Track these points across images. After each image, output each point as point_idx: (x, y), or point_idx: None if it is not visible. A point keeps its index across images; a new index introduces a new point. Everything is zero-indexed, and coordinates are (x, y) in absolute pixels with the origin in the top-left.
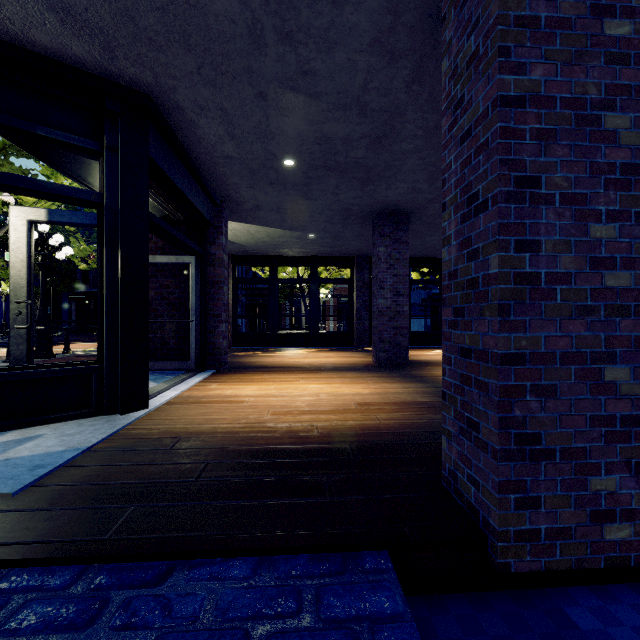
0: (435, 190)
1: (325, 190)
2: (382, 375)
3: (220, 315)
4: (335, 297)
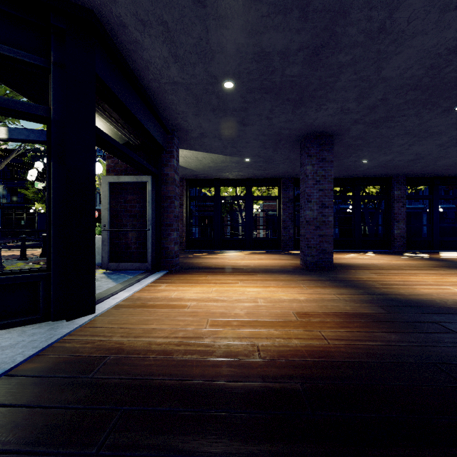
0: (362, 109)
1: (260, 115)
2: (312, 278)
3: (172, 225)
4: (264, 211)
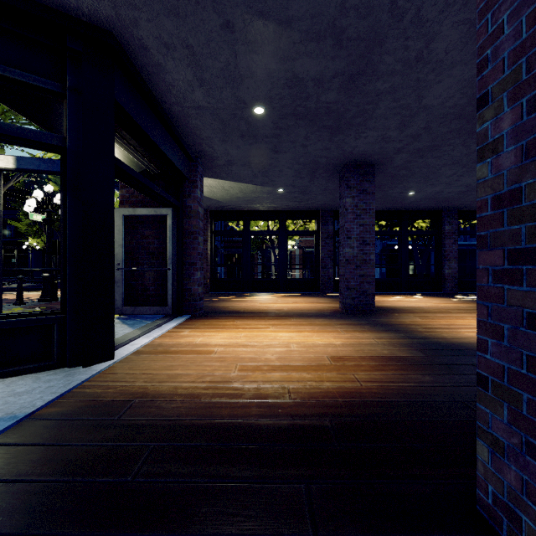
0: (405, 138)
1: (294, 142)
2: (351, 322)
3: (195, 263)
4: (300, 248)
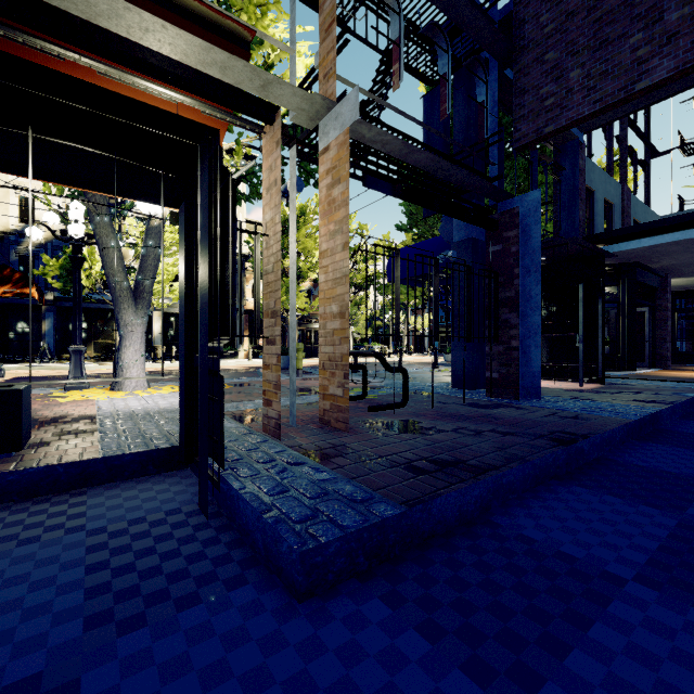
0: None
1: None
2: None
3: (665, 338)
4: None
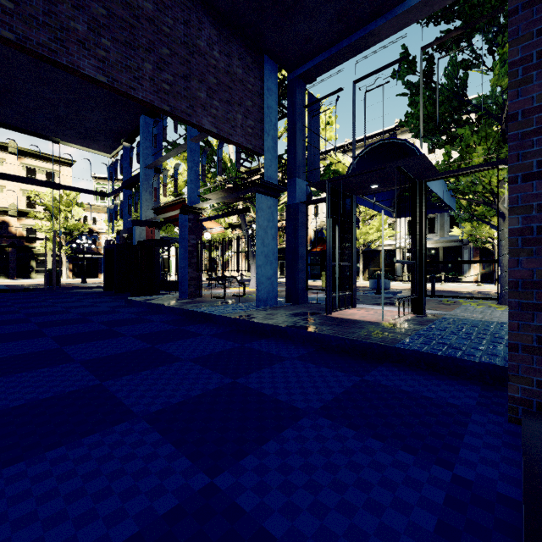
0: None
1: None
2: None
3: None
4: None
